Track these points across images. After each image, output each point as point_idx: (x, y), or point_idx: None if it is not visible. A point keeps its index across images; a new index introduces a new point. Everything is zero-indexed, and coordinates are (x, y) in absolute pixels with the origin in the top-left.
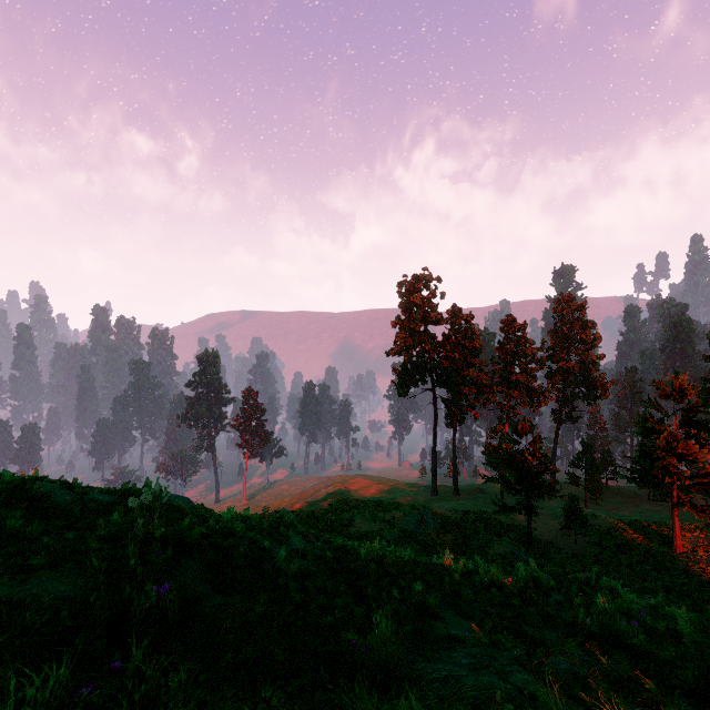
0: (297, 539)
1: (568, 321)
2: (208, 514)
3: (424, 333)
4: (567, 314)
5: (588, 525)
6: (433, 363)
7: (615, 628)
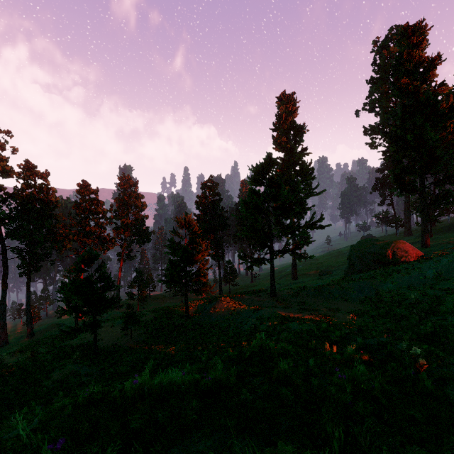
0: None
1: (128, 192)
2: None
3: None
4: (127, 188)
5: (140, 322)
6: None
7: None
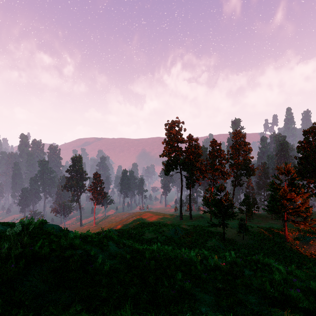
0: (113, 246)
1: (238, 142)
2: (65, 234)
3: (176, 146)
4: (238, 139)
5: (249, 231)
6: (180, 160)
7: (287, 294)
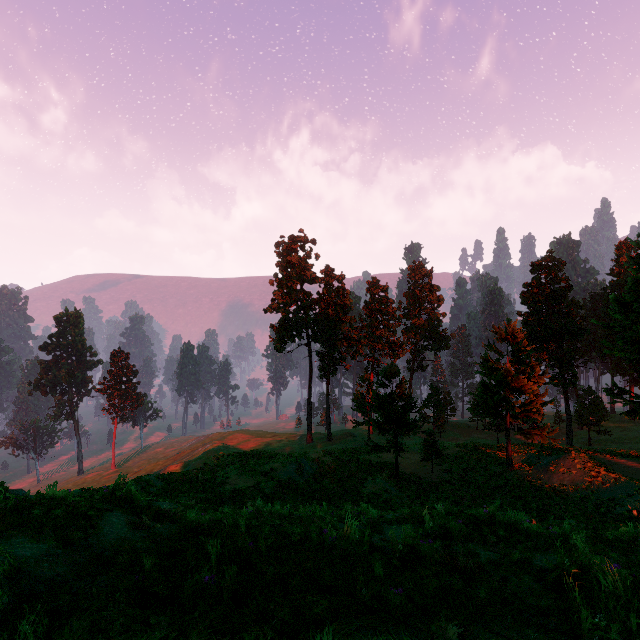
0: (119, 527)
1: (420, 284)
2: None
3: (300, 290)
4: (419, 279)
5: (442, 455)
6: (309, 318)
7: None
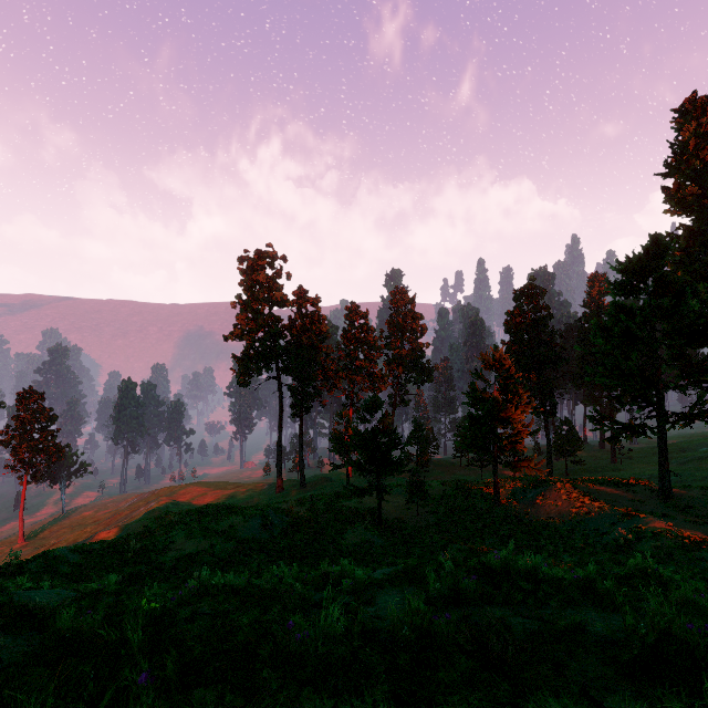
0: None
1: (402, 312)
2: None
3: (268, 314)
4: (401, 306)
5: (428, 495)
6: (278, 346)
7: None
